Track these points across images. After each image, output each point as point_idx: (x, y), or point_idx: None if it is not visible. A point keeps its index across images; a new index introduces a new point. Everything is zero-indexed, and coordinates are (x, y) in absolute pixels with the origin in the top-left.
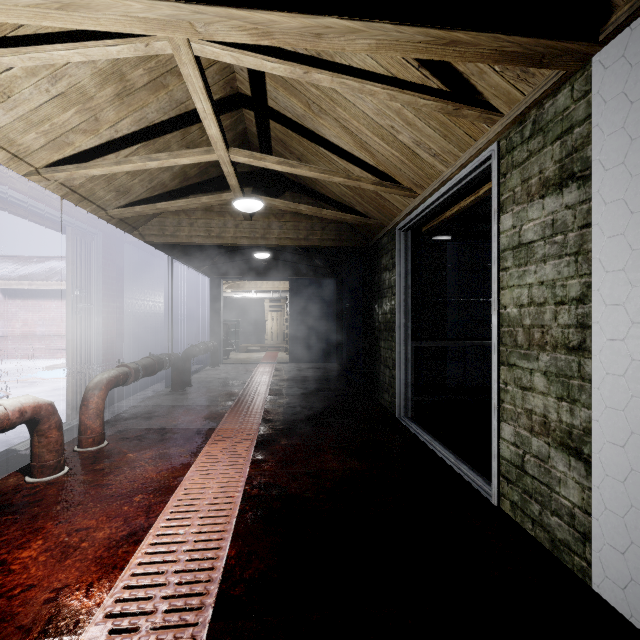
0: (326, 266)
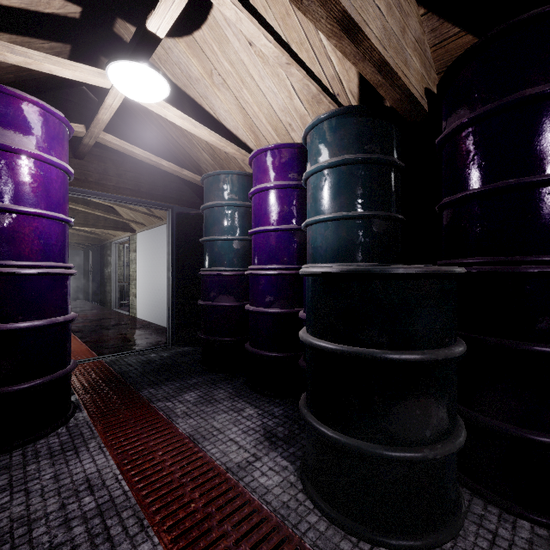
0: (78, 245)
